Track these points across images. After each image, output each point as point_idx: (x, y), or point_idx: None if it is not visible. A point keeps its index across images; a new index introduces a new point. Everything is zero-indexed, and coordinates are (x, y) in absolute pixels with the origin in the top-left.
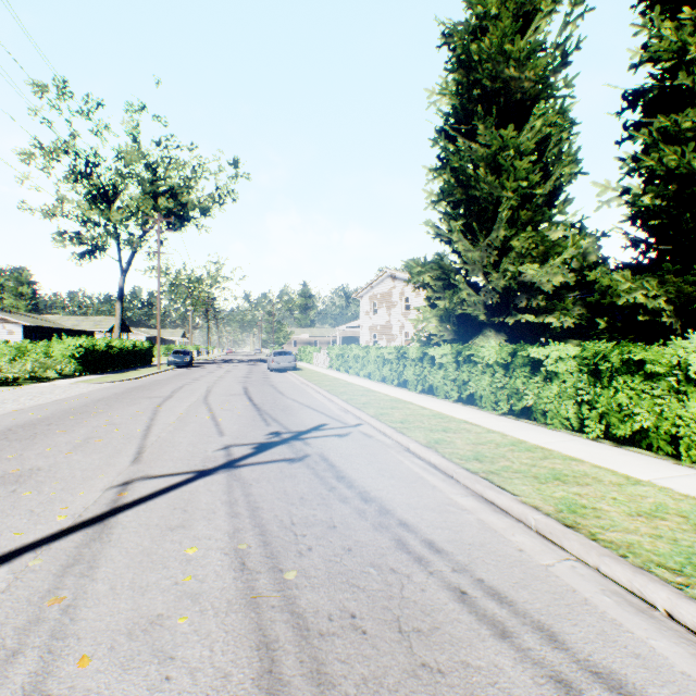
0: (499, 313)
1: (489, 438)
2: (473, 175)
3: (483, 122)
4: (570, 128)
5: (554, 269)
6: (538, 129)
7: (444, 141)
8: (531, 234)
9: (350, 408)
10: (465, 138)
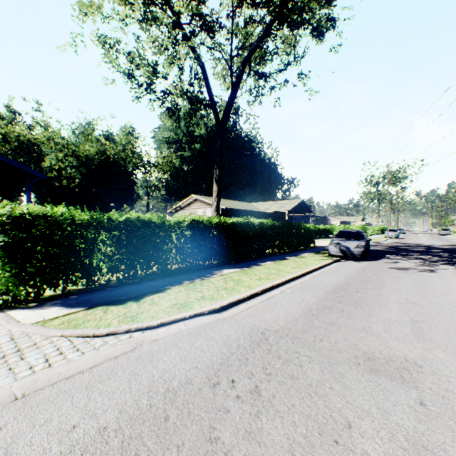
0: None
1: None
2: None
3: None
4: None
5: None
6: None
7: None
8: None
9: None
10: None
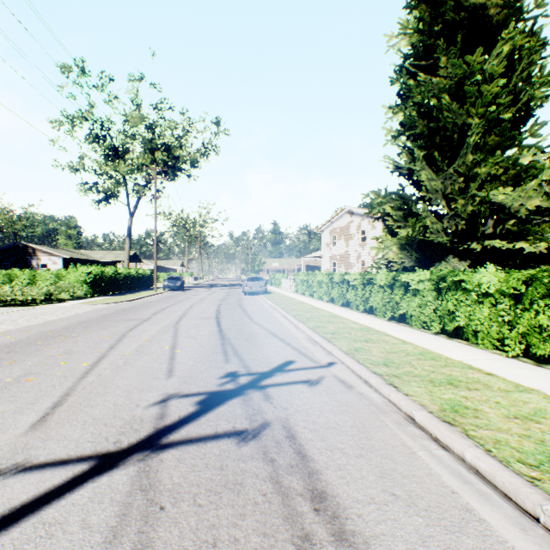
0: (463, 240)
1: (533, 405)
2: (436, 105)
3: (444, 55)
4: (542, 49)
5: (528, 192)
6: (506, 55)
7: (404, 77)
8: (499, 159)
9: (319, 339)
10: (425, 74)
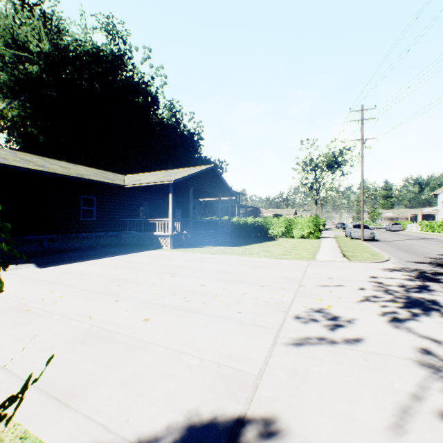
0: None
1: None
2: None
3: None
4: None
5: None
6: None
7: None
8: None
9: (440, 237)
10: None
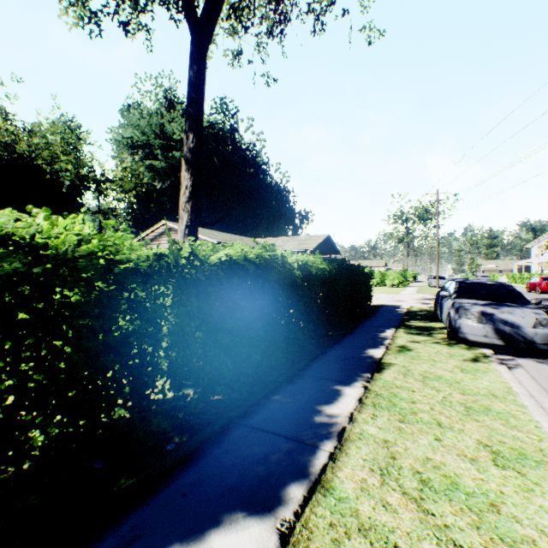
0: None
1: None
2: None
3: None
4: None
5: None
6: None
7: None
8: None
9: None
10: None
